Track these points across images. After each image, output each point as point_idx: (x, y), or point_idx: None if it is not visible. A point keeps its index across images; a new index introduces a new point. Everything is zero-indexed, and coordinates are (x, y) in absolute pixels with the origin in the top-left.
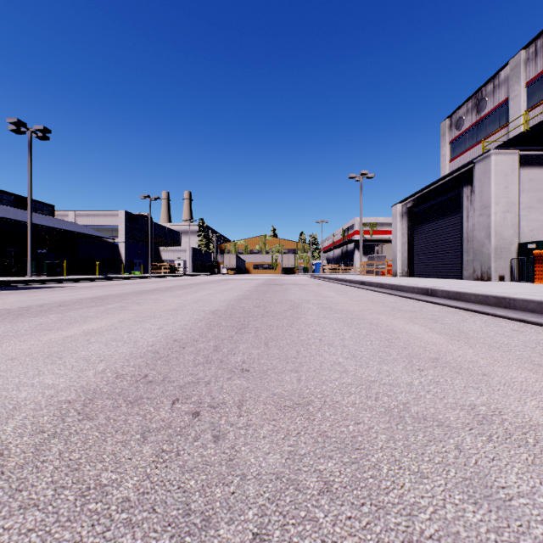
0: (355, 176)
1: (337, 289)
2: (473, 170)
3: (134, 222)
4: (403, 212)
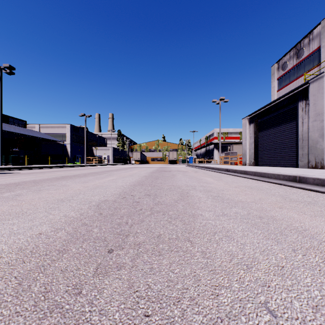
0: (216, 100)
1: (211, 175)
2: (308, 88)
3: (76, 131)
4: (250, 122)
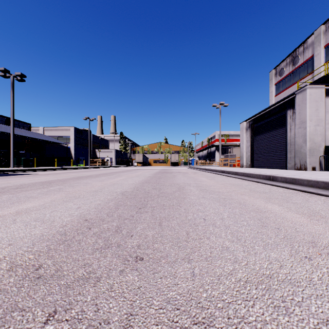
0: (216, 105)
1: (207, 176)
2: (295, 98)
3: (80, 134)
4: (247, 127)
